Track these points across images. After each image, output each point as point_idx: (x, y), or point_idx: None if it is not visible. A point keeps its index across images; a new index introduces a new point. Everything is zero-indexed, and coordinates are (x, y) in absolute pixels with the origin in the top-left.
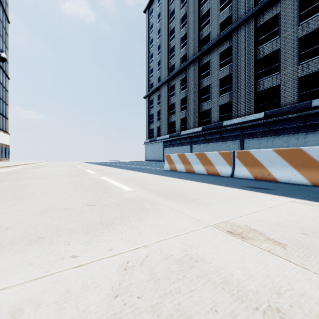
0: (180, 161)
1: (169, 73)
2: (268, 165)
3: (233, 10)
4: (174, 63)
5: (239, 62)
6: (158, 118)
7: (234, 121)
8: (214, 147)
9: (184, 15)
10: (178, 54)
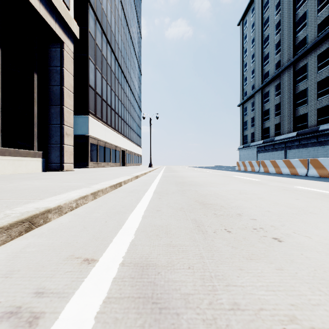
0: (242, 165)
1: (263, 80)
2: (268, 167)
3: None
4: (268, 69)
5: None
6: (252, 125)
7: None
8: (309, 152)
9: (278, 21)
10: (272, 60)
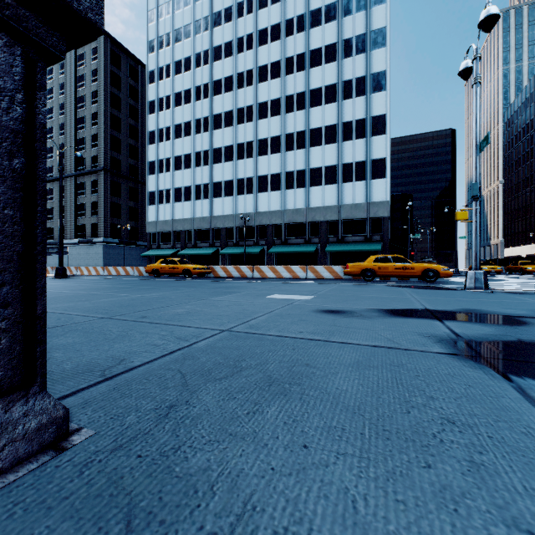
0: None
1: None
2: None
3: None
4: None
5: None
6: None
7: None
8: None
9: None
10: None
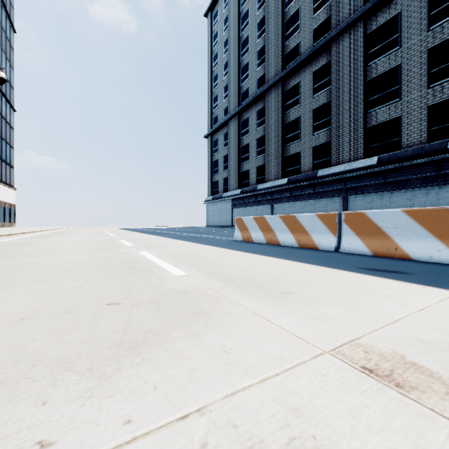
0: (257, 227)
1: (241, 101)
2: (395, 234)
3: (332, 11)
4: (247, 87)
5: (342, 84)
6: (224, 166)
7: (334, 169)
8: (304, 207)
9: (261, 19)
10: (253, 74)
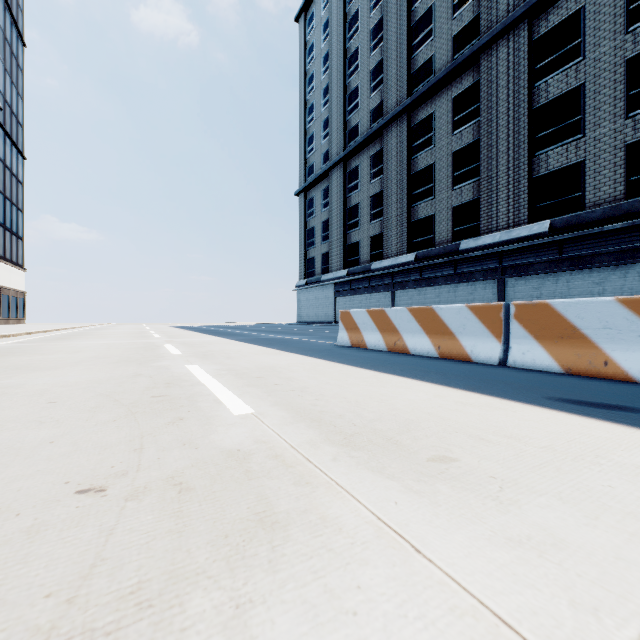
0: (373, 325)
1: (347, 142)
2: (603, 339)
3: (481, 7)
4: (357, 121)
5: (496, 115)
6: (324, 237)
7: (484, 240)
8: (440, 295)
9: (377, 22)
10: (365, 103)
